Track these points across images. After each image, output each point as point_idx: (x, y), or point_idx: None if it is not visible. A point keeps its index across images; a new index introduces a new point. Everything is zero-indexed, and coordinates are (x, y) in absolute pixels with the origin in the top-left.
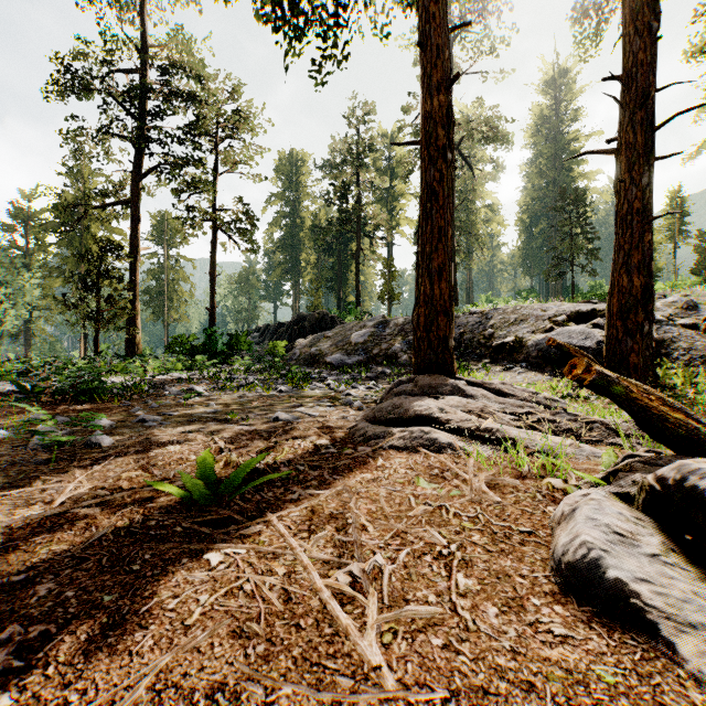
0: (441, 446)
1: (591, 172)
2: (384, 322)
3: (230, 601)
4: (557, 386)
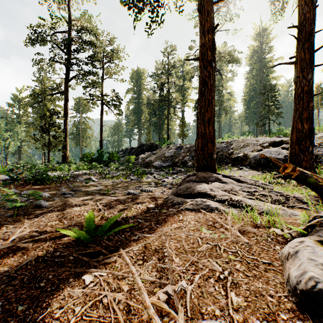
0: (212, 208)
1: (278, 76)
2: (180, 147)
3: (93, 312)
4: (266, 177)
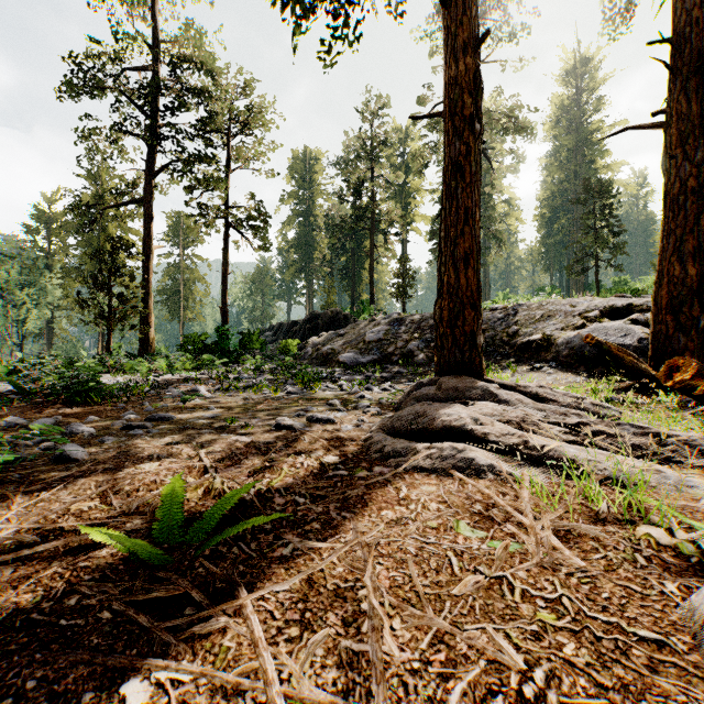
0: (480, 468)
1: (615, 164)
2: (399, 320)
3: None
4: (598, 389)
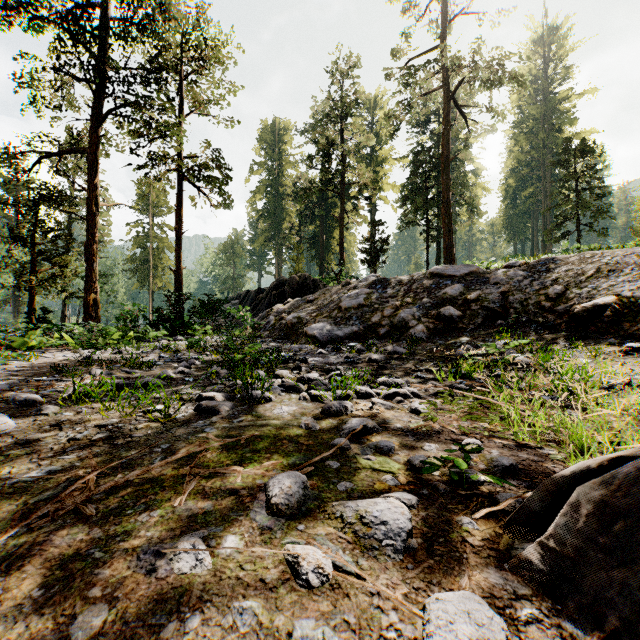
0: None
1: (584, 132)
2: (383, 281)
3: None
4: None
